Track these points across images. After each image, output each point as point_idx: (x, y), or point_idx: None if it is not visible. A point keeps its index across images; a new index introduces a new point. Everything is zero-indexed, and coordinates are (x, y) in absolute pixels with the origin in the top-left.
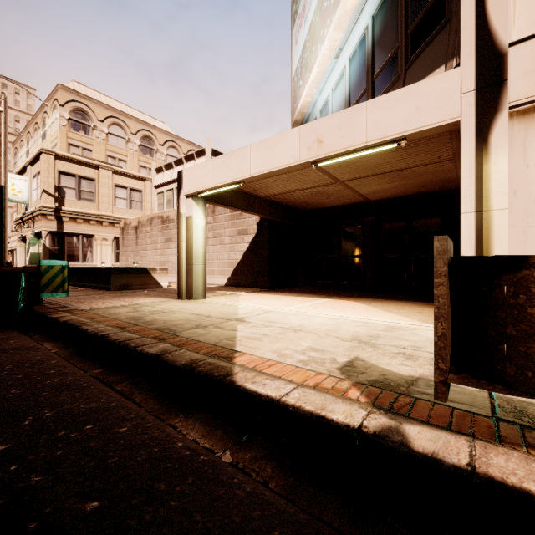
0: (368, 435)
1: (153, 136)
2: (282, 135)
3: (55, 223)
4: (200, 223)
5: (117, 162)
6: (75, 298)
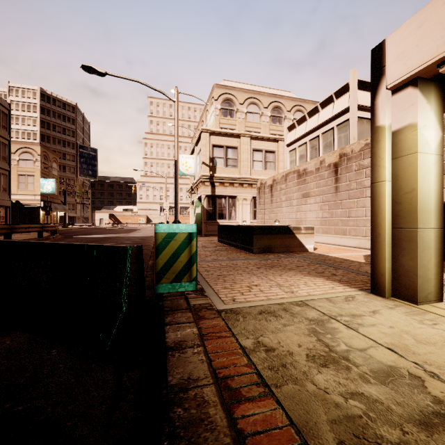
0: None
1: (281, 105)
2: None
3: (210, 188)
4: (429, 138)
5: None
6: (218, 265)
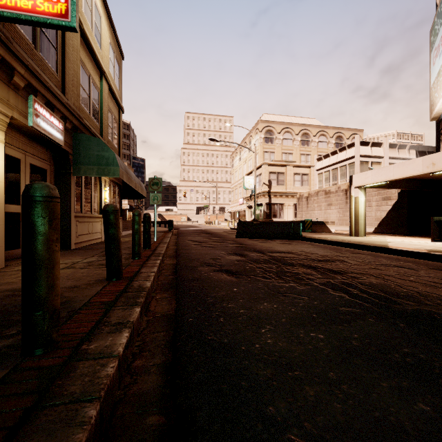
0: (421, 252)
1: (308, 132)
2: (412, 161)
3: (268, 199)
4: (362, 200)
5: (287, 155)
6: None
